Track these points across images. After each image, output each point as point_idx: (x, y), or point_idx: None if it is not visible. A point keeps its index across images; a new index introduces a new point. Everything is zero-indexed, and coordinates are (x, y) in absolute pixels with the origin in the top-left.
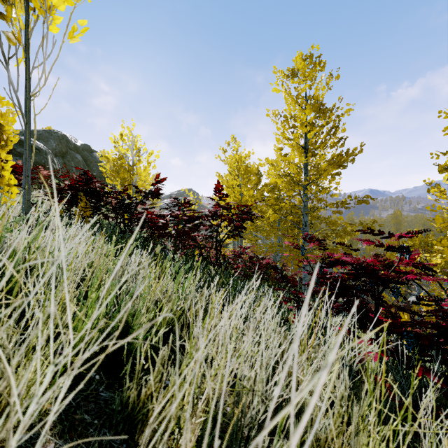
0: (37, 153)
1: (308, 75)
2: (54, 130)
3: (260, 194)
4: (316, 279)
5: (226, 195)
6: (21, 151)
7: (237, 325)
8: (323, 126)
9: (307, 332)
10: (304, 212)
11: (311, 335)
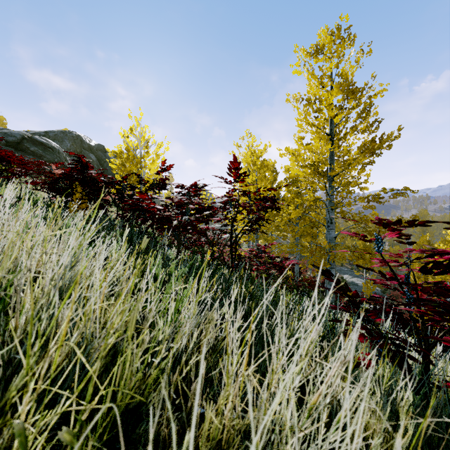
0: (50, 152)
1: (335, 51)
2: (69, 130)
3: (276, 192)
4: (408, 294)
5: (244, 176)
6: (34, 150)
7: (282, 399)
8: (353, 108)
9: (431, 413)
10: (330, 207)
11: (426, 410)
